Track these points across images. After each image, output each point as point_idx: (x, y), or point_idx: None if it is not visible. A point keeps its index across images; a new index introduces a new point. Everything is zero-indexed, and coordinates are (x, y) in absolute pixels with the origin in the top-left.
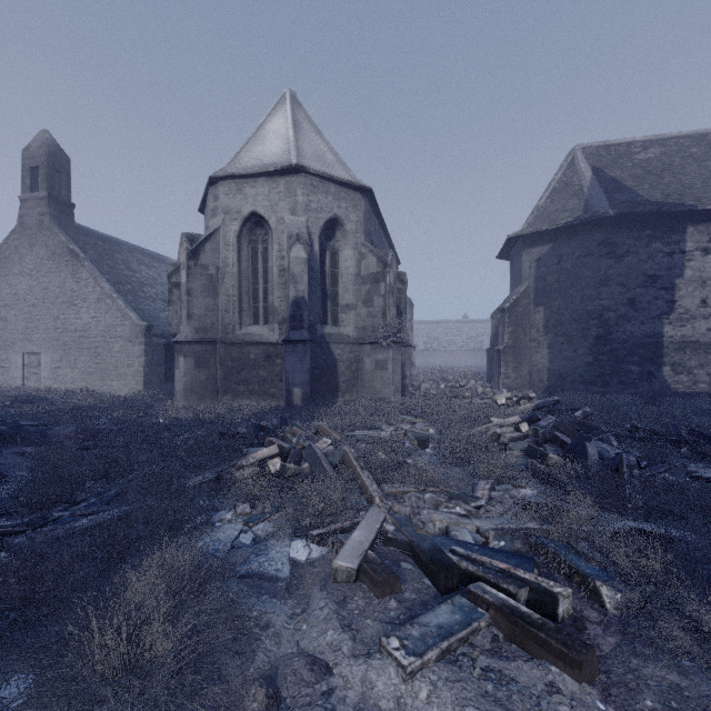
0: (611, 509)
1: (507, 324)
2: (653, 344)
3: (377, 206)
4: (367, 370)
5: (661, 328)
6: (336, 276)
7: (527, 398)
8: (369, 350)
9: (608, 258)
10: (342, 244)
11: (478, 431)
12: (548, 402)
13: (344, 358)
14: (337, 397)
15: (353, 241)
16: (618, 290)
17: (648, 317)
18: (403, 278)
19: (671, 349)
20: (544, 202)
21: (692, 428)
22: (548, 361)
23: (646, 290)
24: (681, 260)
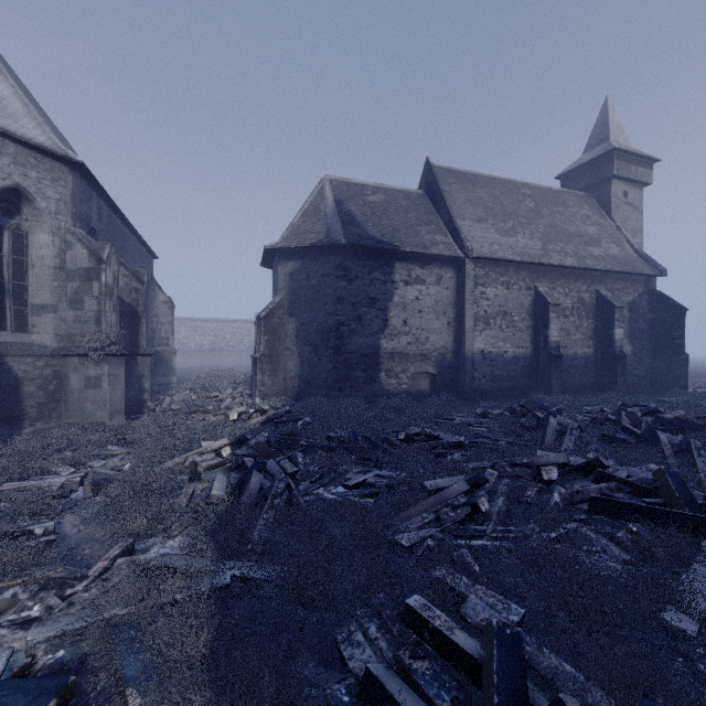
0: (234, 553)
1: (263, 333)
2: (374, 354)
3: (99, 186)
4: (73, 389)
5: (379, 341)
6: (23, 265)
7: (261, 410)
8: (77, 364)
9: (343, 280)
10: (34, 226)
11: (156, 470)
12: (278, 414)
13: (35, 375)
14: (21, 427)
15: (52, 224)
16: (350, 308)
17: (370, 332)
18: (142, 276)
19: (386, 358)
20: (298, 221)
21: (364, 434)
22: (299, 368)
23: (369, 310)
24: (392, 288)
